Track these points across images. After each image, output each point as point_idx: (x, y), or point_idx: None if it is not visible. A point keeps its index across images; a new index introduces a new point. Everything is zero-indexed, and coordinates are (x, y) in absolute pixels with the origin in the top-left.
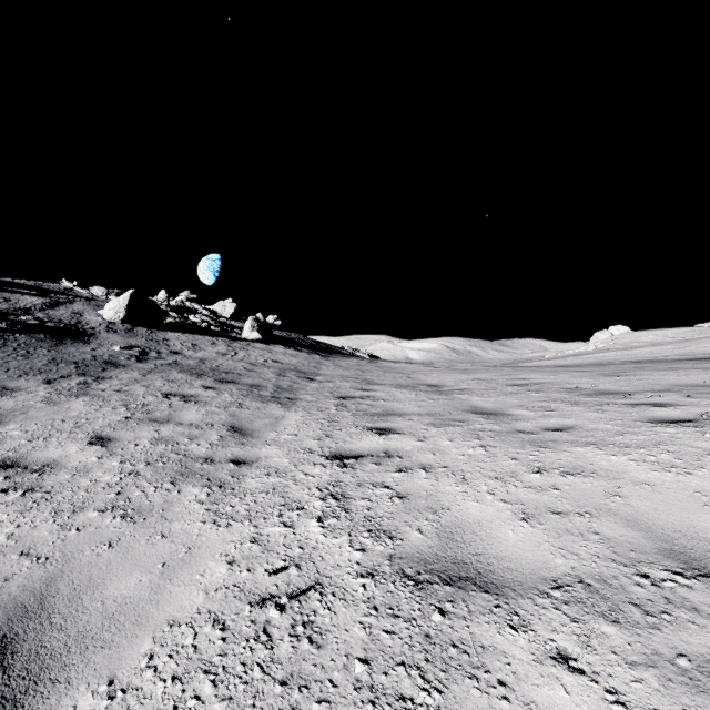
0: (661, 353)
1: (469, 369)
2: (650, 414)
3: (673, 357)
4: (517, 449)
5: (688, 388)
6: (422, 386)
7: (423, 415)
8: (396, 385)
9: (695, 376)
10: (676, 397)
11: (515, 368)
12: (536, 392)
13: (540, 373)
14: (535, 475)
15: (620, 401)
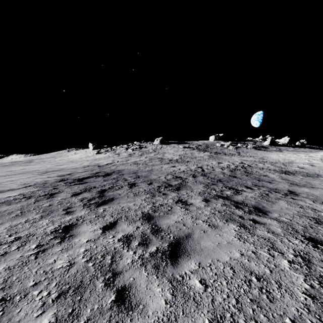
0: None
1: None
2: None
3: None
4: None
5: None
6: None
7: None
8: None
9: None
10: None
11: None
12: None
13: None
14: None
15: None
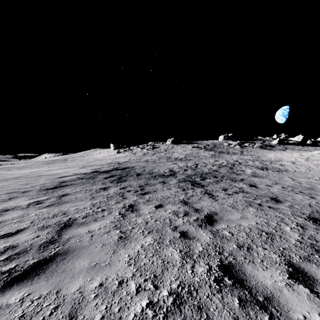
0: None
1: None
2: None
3: None
4: None
5: None
6: None
7: None
8: None
9: None
10: None
11: None
12: None
13: None
14: None
15: None
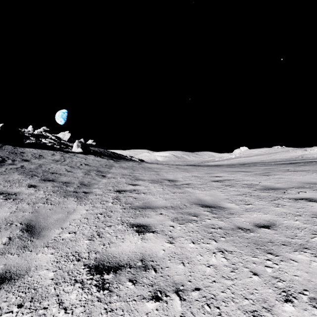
0: (262, 159)
1: (187, 169)
2: (314, 209)
3: (268, 161)
4: (251, 257)
5: (313, 185)
6: (165, 181)
7: (169, 208)
8: (151, 180)
9: (306, 176)
10: (314, 193)
11: (209, 168)
12: (230, 186)
13: (225, 172)
14: (288, 306)
15: (284, 195)
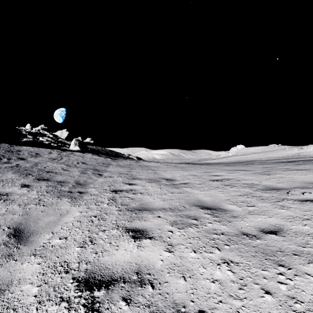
0: (259, 157)
1: (185, 167)
2: None
3: (264, 159)
4: (261, 270)
5: None
6: (163, 180)
7: (167, 210)
8: (149, 179)
9: (308, 175)
10: None
11: (207, 167)
12: (230, 186)
13: (224, 171)
14: None
15: (288, 196)
